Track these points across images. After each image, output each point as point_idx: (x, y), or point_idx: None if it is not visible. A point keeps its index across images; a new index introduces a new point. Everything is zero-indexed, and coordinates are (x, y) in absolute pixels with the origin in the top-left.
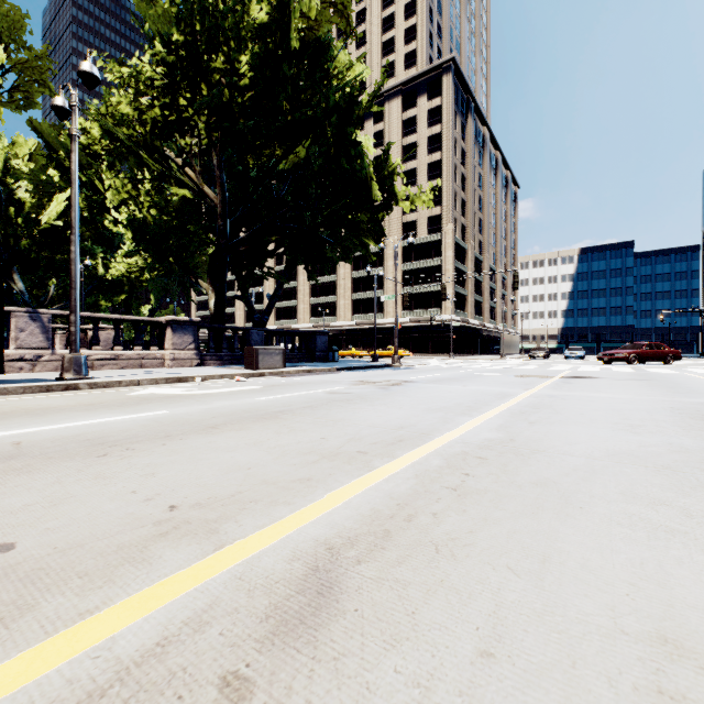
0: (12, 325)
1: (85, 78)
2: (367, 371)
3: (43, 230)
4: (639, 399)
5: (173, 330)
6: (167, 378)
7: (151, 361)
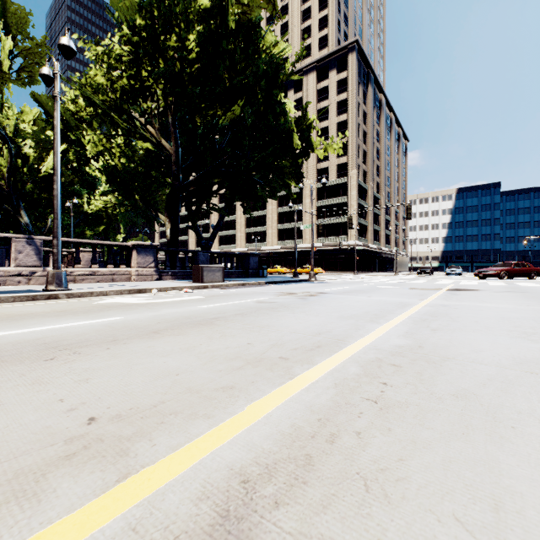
0: (12, 248)
1: (63, 50)
2: (290, 284)
3: (43, 177)
4: (522, 309)
5: (137, 252)
6: (130, 290)
7: (120, 276)
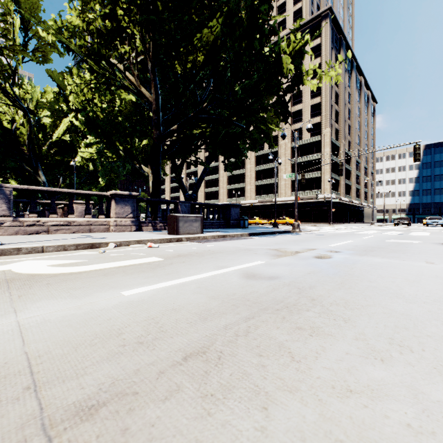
0: None
1: None
2: (275, 236)
3: (55, 142)
4: None
5: (116, 202)
6: (77, 245)
7: (98, 227)
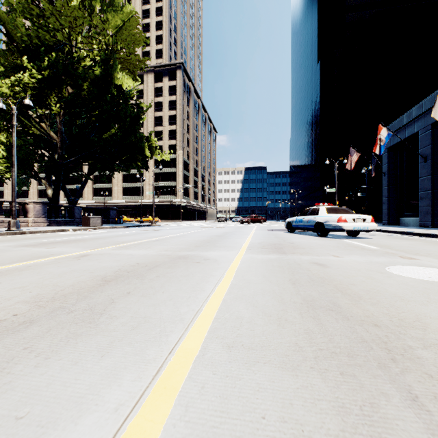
0: None
1: (27, 106)
2: (142, 227)
3: None
4: (222, 231)
5: (34, 207)
6: (58, 230)
7: (21, 223)
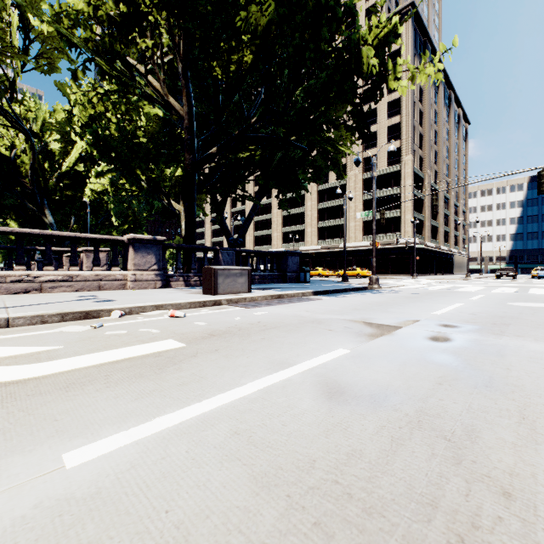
0: None
1: None
2: (349, 295)
3: (65, 173)
4: None
5: (134, 249)
6: (63, 314)
7: (110, 282)
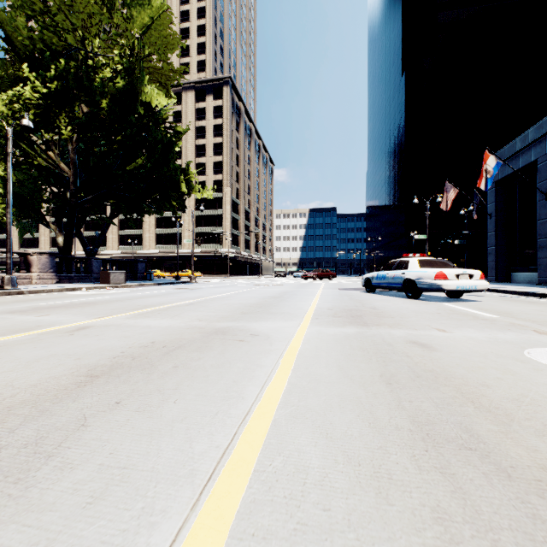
0: None
1: (25, 128)
2: (177, 284)
3: None
4: (280, 290)
5: (39, 259)
6: (67, 289)
7: (22, 280)
